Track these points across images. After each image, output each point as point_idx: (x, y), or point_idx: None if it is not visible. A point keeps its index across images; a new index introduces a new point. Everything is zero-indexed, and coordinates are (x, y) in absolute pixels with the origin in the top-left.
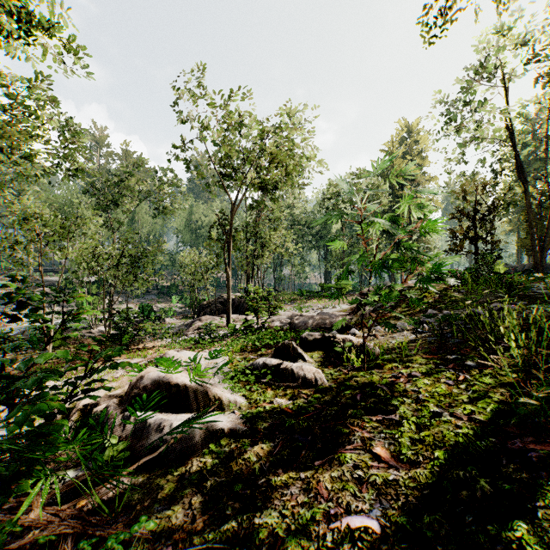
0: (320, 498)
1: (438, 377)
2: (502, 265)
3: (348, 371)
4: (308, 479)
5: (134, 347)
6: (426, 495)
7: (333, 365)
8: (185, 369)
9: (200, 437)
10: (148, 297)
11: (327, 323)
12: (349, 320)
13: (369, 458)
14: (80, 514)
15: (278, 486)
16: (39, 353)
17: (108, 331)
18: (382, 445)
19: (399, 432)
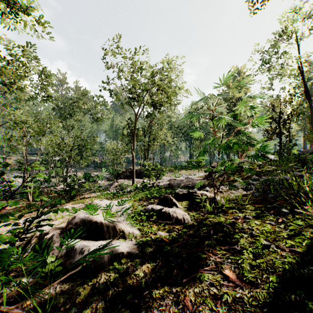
0: (186, 309)
1: (264, 219)
2: (295, 150)
3: (204, 214)
4: (178, 292)
5: (78, 197)
6: (266, 312)
7: (195, 210)
8: (103, 211)
9: (108, 258)
10: (89, 169)
11: (191, 184)
12: (204, 182)
13: (220, 278)
14: (22, 312)
15: (156, 298)
16: (24, 200)
17: (65, 188)
18: (230, 268)
19: (241, 259)
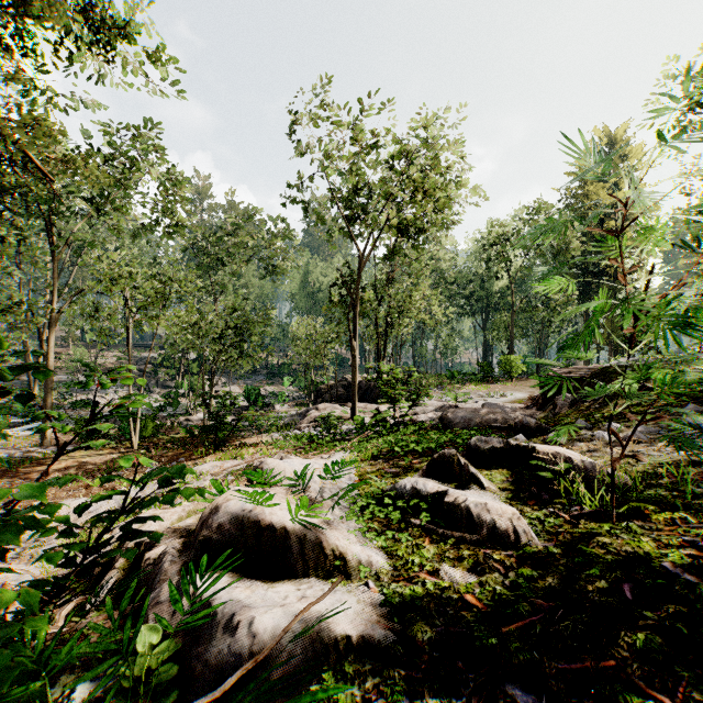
0: None
1: None
2: None
3: (574, 518)
4: None
5: (233, 443)
6: None
7: (538, 501)
8: (288, 490)
9: (305, 654)
10: (255, 378)
11: (499, 420)
12: (532, 417)
13: None
14: None
15: None
16: (125, 445)
17: (207, 419)
18: None
19: None
